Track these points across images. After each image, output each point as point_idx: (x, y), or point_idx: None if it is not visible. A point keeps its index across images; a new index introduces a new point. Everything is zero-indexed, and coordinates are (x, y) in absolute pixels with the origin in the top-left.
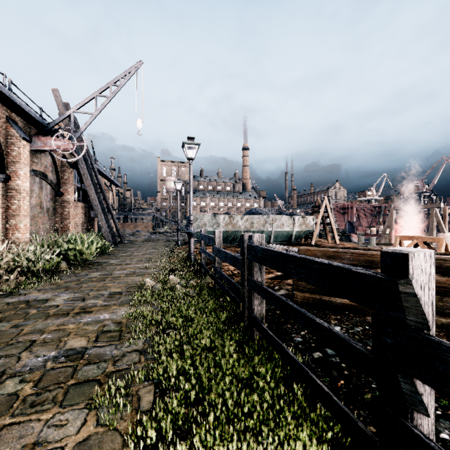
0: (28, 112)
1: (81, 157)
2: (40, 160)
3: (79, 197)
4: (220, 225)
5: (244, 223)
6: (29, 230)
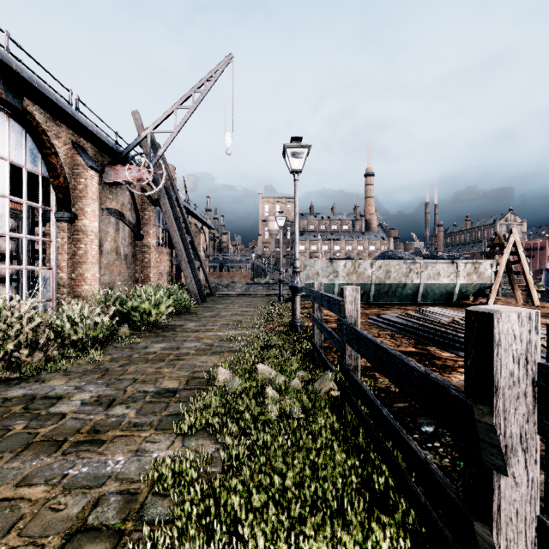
0: (96, 134)
1: (163, 191)
2: (116, 196)
3: (165, 242)
4: (339, 275)
5: (375, 272)
6: (98, 281)
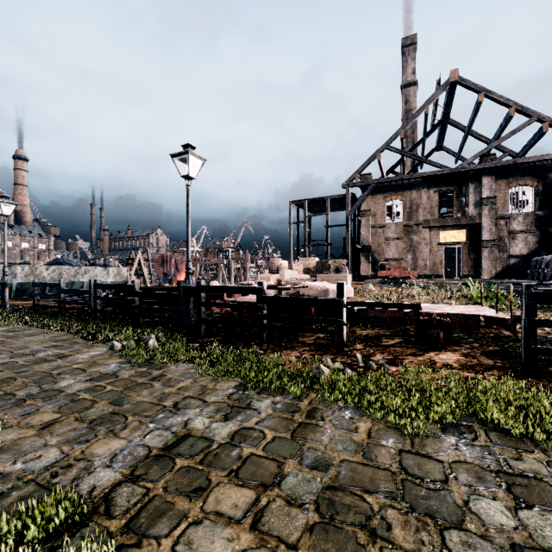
0: None
1: None
2: None
3: None
4: (17, 276)
5: (50, 274)
6: None
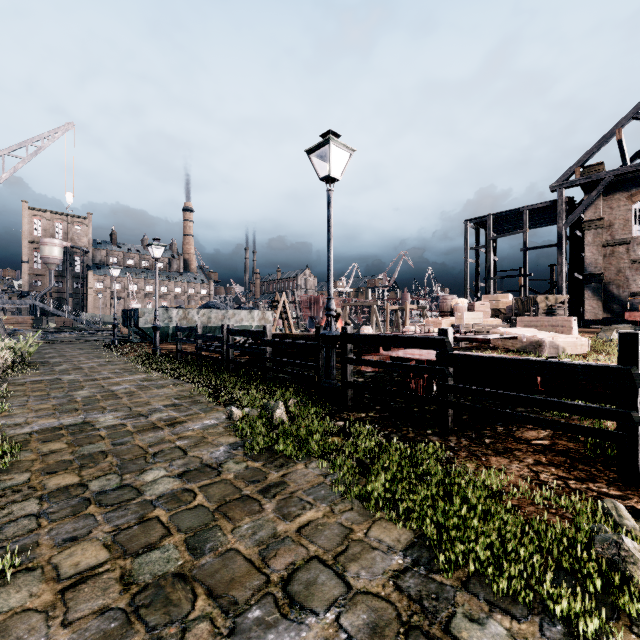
0: None
1: None
2: None
3: None
4: (173, 320)
5: (201, 318)
6: None
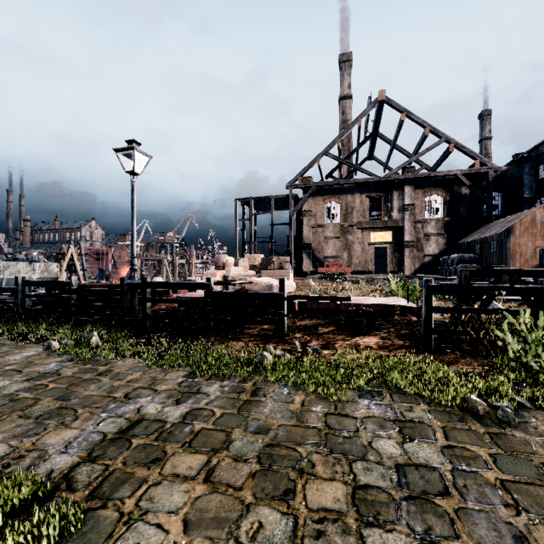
0: None
1: None
2: None
3: None
4: None
5: None
6: None
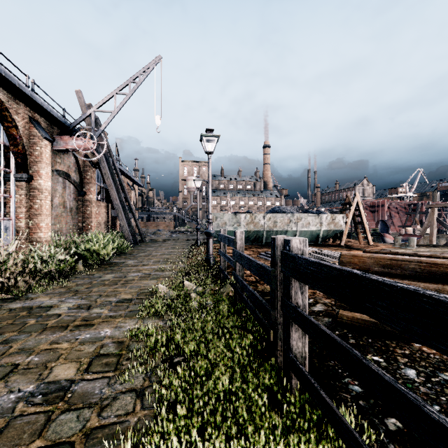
0: (50, 111)
1: (102, 157)
2: (63, 160)
3: (103, 197)
4: (241, 224)
5: (266, 222)
6: (51, 229)
